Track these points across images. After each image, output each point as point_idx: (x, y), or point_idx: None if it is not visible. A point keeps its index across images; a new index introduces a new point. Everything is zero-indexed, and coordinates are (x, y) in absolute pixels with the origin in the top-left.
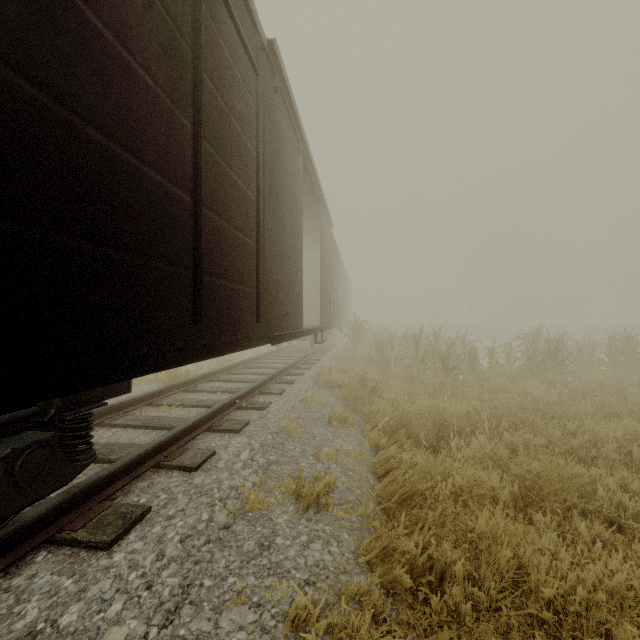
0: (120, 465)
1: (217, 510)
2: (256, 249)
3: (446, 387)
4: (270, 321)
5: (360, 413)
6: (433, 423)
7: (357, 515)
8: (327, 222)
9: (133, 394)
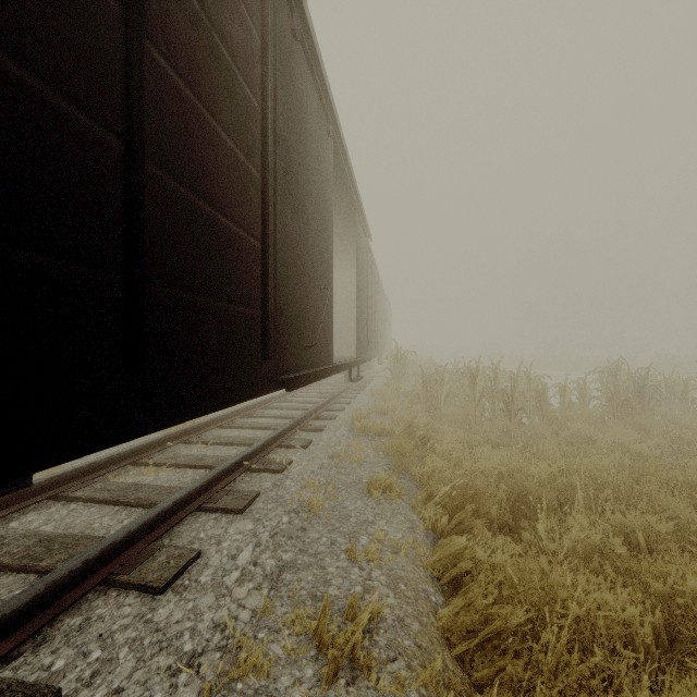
0: (28, 598)
1: (181, 684)
2: (262, 252)
3: (512, 434)
4: (286, 356)
5: (408, 474)
6: (507, 491)
7: (418, 685)
8: (364, 233)
9: (123, 444)
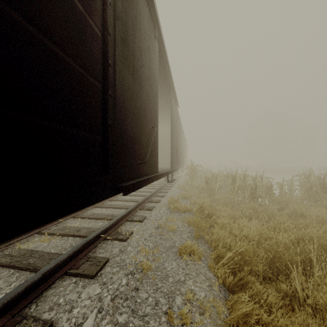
0: None
1: None
2: (103, 92)
3: (257, 211)
4: (124, 170)
5: (203, 240)
6: (265, 252)
7: None
8: (175, 103)
9: None
